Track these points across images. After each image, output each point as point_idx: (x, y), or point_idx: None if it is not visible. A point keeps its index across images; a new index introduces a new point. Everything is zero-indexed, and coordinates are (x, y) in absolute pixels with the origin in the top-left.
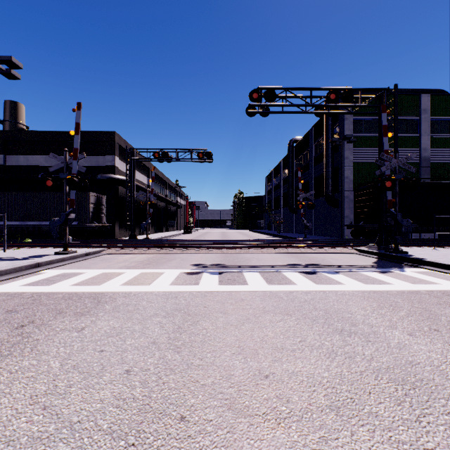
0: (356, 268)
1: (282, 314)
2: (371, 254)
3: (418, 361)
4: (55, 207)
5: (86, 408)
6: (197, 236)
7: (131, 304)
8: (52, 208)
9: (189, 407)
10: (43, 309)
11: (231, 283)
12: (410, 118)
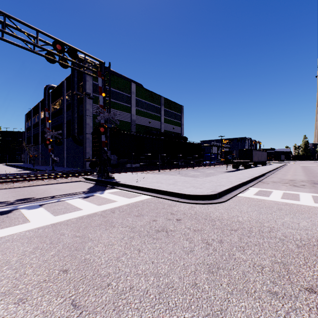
0: (68, 196)
1: None
2: (93, 181)
3: None
4: None
5: None
6: None
7: None
8: None
9: None
10: None
11: None
12: (127, 94)
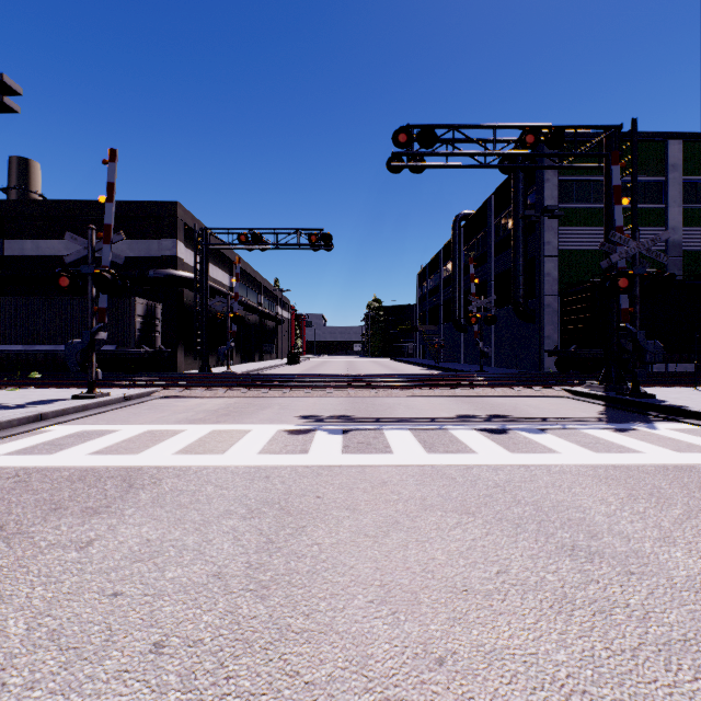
0: (574, 422)
1: (457, 513)
2: (593, 399)
3: None
4: (79, 322)
5: None
6: (308, 368)
7: (187, 490)
8: (75, 323)
9: None
10: (28, 500)
11: (364, 449)
12: (651, 179)
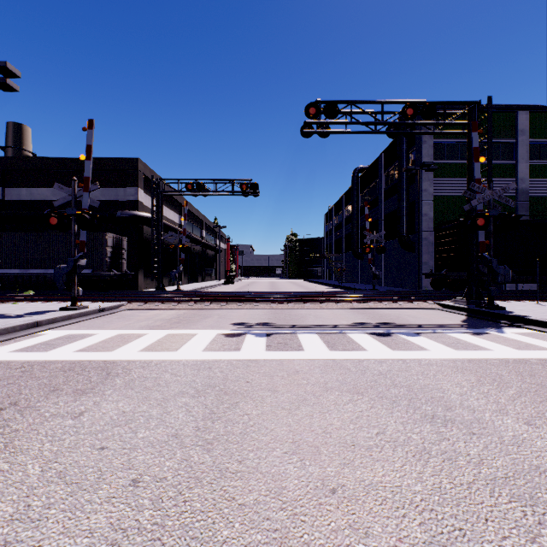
0: (442, 328)
1: (350, 393)
2: (458, 310)
3: None
4: (63, 252)
5: (66, 546)
6: (240, 287)
7: (151, 377)
8: (60, 252)
9: (220, 544)
10: (33, 384)
11: (282, 348)
12: (504, 141)
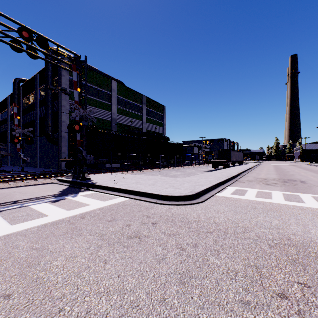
0: (34, 200)
1: None
2: (67, 183)
3: None
4: None
5: None
6: None
7: None
8: None
9: None
10: None
11: None
12: (107, 92)
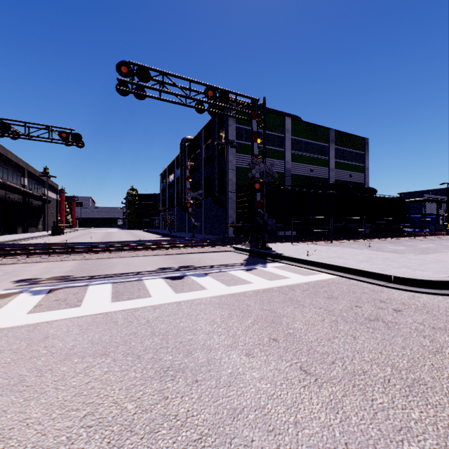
0: (227, 267)
1: (94, 356)
2: (245, 252)
3: (244, 405)
4: None
5: None
6: (68, 238)
7: None
8: None
9: None
10: None
11: (55, 306)
12: (278, 135)
